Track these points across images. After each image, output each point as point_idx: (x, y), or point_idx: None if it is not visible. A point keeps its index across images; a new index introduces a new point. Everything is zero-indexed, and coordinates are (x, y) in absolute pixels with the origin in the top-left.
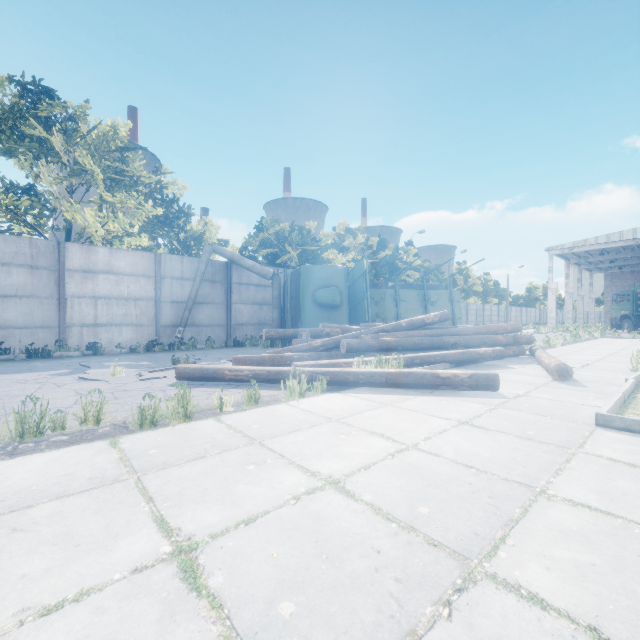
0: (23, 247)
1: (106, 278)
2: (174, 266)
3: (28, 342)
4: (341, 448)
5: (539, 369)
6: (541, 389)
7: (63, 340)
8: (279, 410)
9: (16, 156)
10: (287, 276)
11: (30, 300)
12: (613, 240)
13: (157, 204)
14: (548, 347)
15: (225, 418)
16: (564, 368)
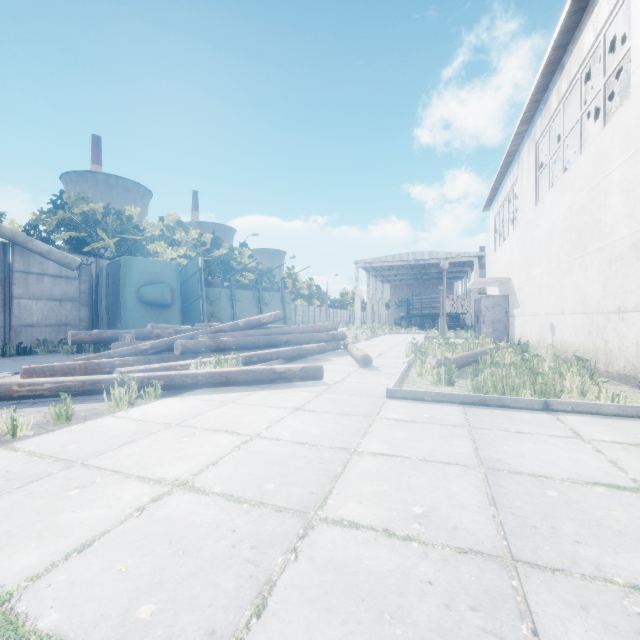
0: None
1: None
2: None
3: None
4: (186, 450)
5: (351, 360)
6: (352, 375)
7: None
8: (103, 424)
9: None
10: (101, 268)
11: None
12: (396, 260)
13: None
14: (356, 342)
15: (22, 444)
16: (367, 357)
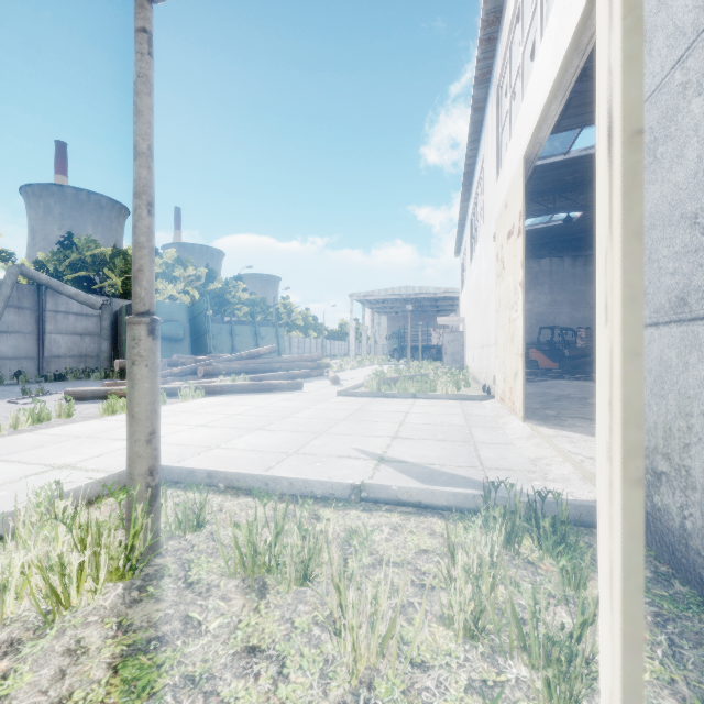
0: None
1: None
2: None
3: None
4: (233, 409)
5: (328, 381)
6: (324, 388)
7: None
8: (184, 405)
9: None
10: (121, 308)
11: None
12: (389, 293)
13: None
14: (341, 371)
15: None
16: (337, 378)
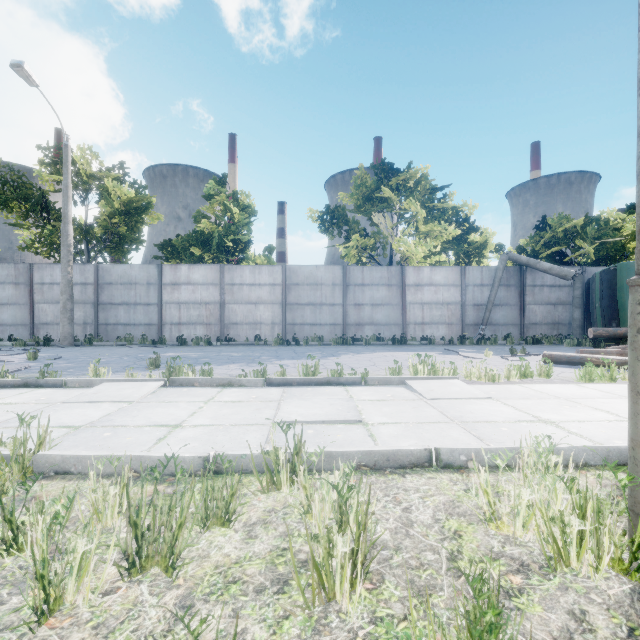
0: (384, 273)
1: (428, 289)
2: (475, 275)
3: (387, 334)
4: None
5: None
6: None
7: (405, 333)
8: None
9: (370, 214)
10: (593, 275)
11: (388, 307)
12: None
13: (448, 225)
14: None
15: None
16: None
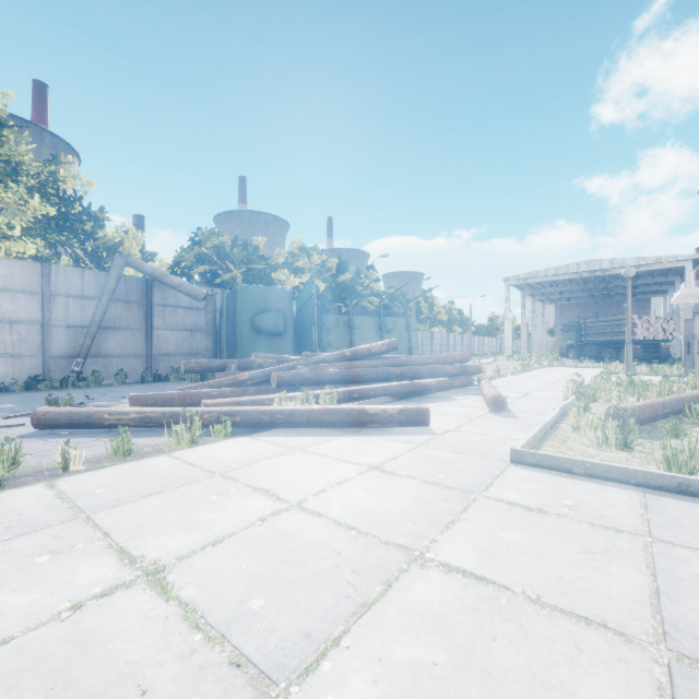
0: None
1: None
2: (71, 281)
3: None
4: (200, 515)
5: (481, 400)
6: (474, 422)
7: None
8: (152, 465)
9: None
10: (223, 298)
11: None
12: (561, 273)
13: (52, 202)
14: (498, 377)
15: (64, 481)
16: (499, 399)
